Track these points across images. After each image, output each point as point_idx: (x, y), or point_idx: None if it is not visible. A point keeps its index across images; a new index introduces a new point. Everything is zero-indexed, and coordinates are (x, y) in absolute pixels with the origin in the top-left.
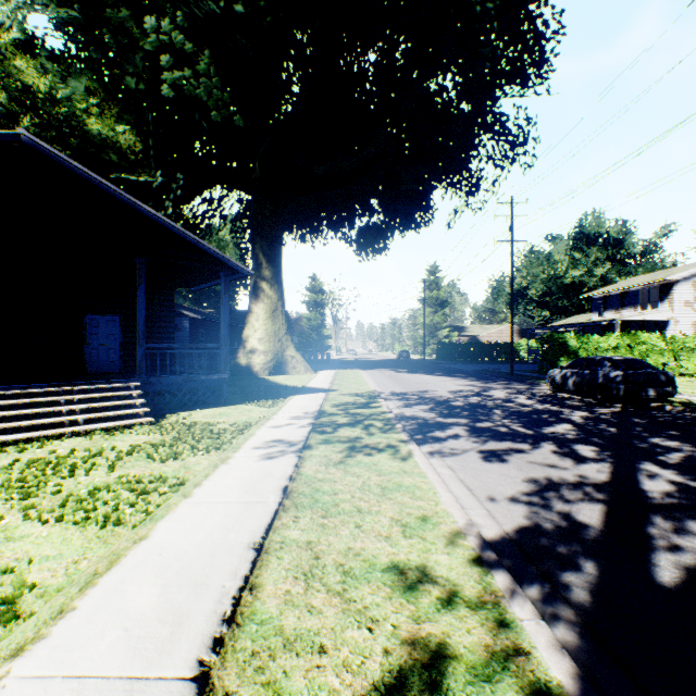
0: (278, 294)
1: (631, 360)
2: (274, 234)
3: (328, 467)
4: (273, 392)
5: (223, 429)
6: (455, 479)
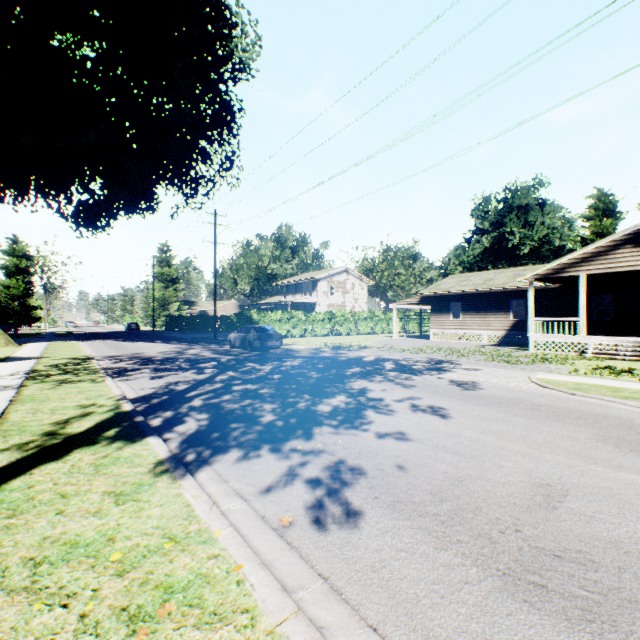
0: None
1: (265, 327)
2: None
3: (44, 390)
4: None
5: None
6: (128, 387)
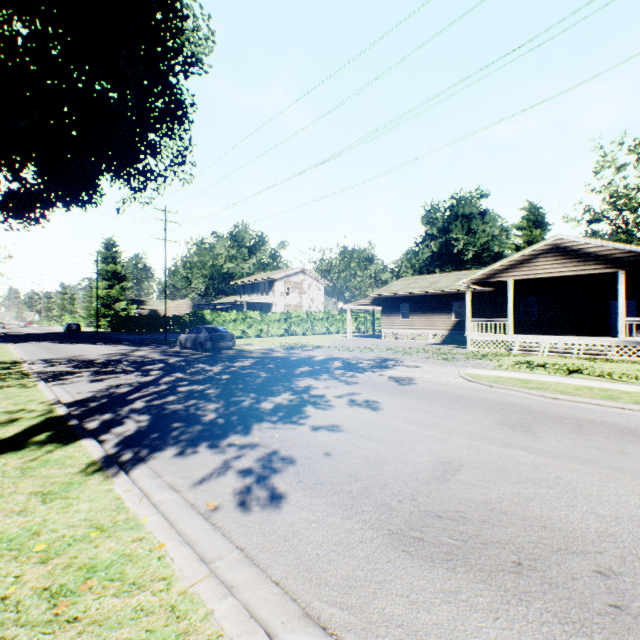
0: None
1: (218, 327)
2: None
3: None
4: None
5: None
6: (64, 391)
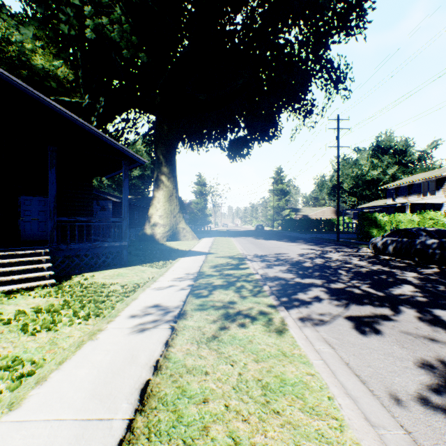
0: (173, 184)
1: (442, 231)
2: (170, 142)
3: (200, 345)
4: (166, 254)
5: (113, 290)
6: (339, 361)
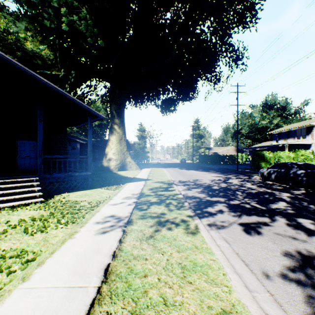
0: (123, 131)
1: (307, 164)
2: (120, 101)
3: (142, 242)
4: (118, 180)
5: (82, 206)
6: (232, 252)
